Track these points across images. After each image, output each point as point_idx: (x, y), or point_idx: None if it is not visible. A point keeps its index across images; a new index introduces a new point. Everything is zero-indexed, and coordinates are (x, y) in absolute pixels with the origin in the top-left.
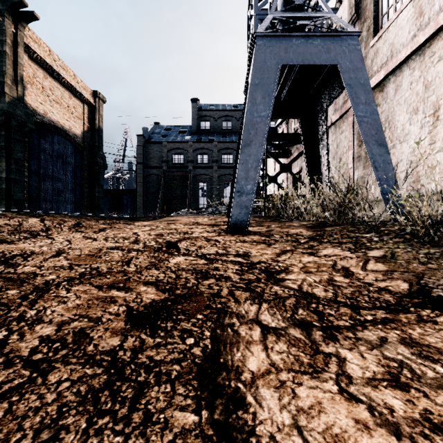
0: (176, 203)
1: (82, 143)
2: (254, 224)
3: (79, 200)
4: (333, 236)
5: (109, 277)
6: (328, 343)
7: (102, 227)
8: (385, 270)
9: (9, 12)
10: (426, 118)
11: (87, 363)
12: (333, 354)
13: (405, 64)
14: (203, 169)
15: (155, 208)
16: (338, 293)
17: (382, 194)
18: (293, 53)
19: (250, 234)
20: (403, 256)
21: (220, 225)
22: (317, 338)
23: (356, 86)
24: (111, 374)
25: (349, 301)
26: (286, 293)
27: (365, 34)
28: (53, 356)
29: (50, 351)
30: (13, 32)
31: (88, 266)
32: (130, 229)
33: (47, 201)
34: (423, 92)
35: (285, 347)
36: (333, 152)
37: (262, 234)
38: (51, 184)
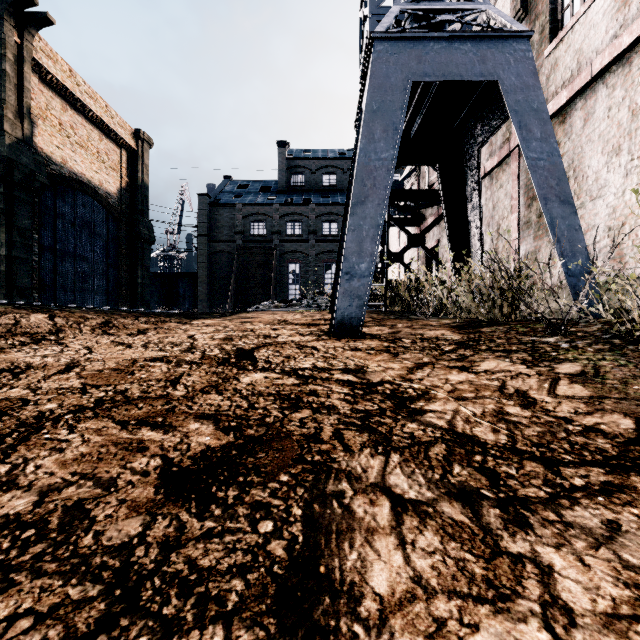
0: (256, 294)
1: (118, 206)
2: (370, 323)
3: (115, 288)
4: (496, 341)
5: (141, 406)
6: (514, 533)
7: (143, 327)
8: (588, 397)
9: (10, 13)
10: (634, 160)
11: (75, 573)
12: (527, 557)
13: (600, 80)
14: (294, 244)
15: (225, 300)
16: (517, 435)
17: (567, 277)
18: (429, 64)
19: (366, 339)
20: (615, 373)
21: (319, 325)
22: (492, 523)
23: (527, 112)
24: (115, 599)
25: (538, 450)
26: (430, 435)
27: (537, 38)
28: (16, 558)
29: (13, 546)
30: (16, 43)
31: (112, 388)
32: (184, 330)
33: (67, 290)
34: (628, 121)
35: (437, 540)
36: (488, 216)
37: (384, 339)
38: (73, 265)
